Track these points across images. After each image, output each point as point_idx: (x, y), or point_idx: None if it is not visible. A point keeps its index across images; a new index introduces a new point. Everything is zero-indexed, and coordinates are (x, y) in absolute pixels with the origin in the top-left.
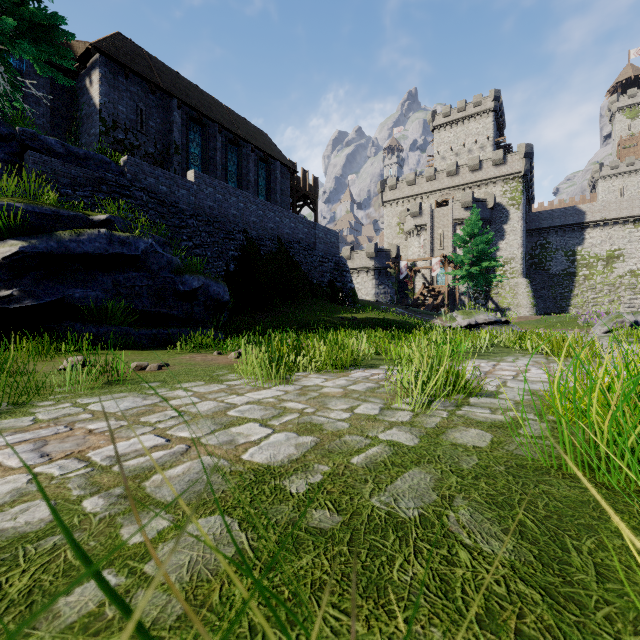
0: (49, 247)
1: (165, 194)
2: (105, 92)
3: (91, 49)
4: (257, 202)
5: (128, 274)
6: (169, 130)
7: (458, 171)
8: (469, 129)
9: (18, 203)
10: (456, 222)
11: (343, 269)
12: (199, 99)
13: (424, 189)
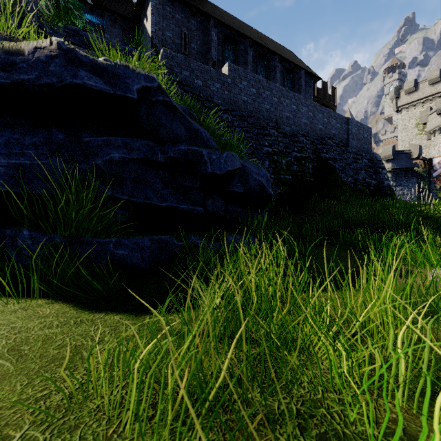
0: None
1: (200, 88)
2: (156, 21)
3: None
4: (290, 96)
5: (114, 136)
6: (207, 50)
7: None
8: None
9: None
10: None
11: (378, 166)
12: (232, 21)
13: None
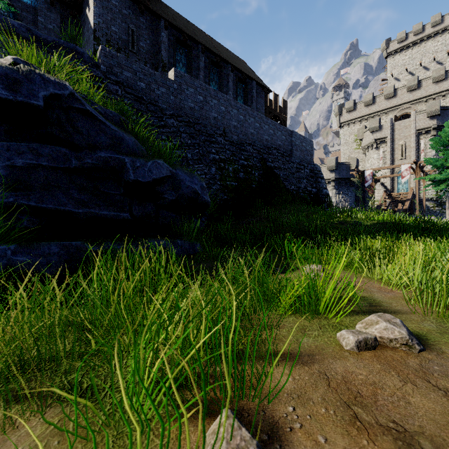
0: None
1: (143, 91)
2: (99, 13)
3: None
4: (238, 106)
5: (18, 142)
6: (158, 51)
7: (420, 85)
8: (426, 48)
9: None
10: (420, 132)
11: (318, 175)
12: (185, 25)
13: (382, 106)
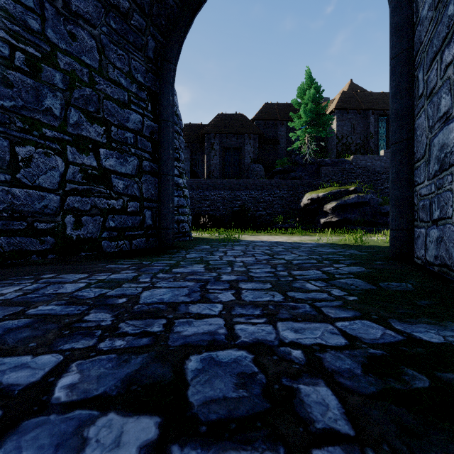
0: (342, 202)
1: (369, 166)
2: (338, 125)
3: (334, 110)
4: None
5: (363, 208)
6: (367, 127)
7: None
8: None
9: (332, 190)
10: None
11: None
12: (384, 101)
13: None
